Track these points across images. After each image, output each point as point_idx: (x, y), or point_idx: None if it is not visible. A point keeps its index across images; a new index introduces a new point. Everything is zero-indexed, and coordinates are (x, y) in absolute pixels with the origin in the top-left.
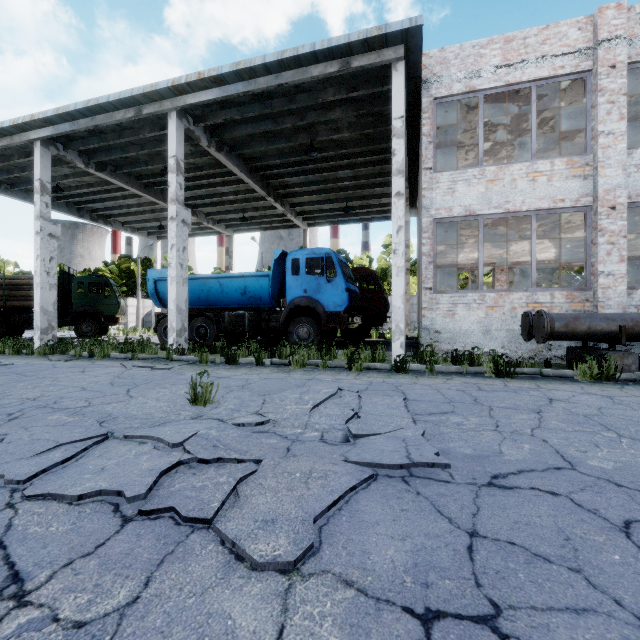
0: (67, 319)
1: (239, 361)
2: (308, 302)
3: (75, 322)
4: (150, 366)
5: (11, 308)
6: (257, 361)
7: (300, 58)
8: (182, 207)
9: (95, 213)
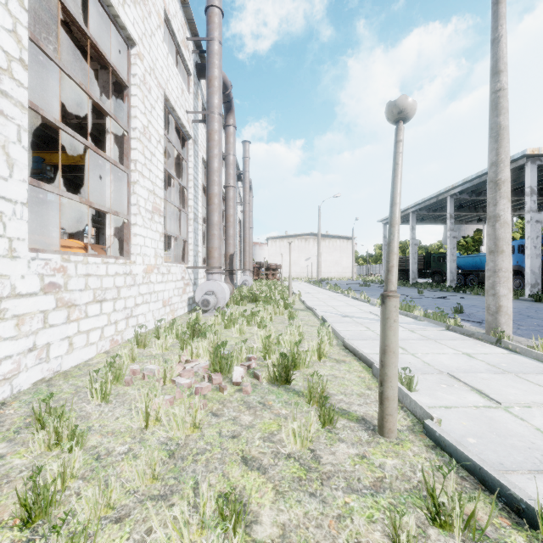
0: (428, 274)
1: (461, 292)
2: (518, 268)
3: (432, 275)
4: (429, 290)
5: (408, 269)
6: (463, 292)
7: (484, 173)
8: (453, 231)
9: (443, 220)
